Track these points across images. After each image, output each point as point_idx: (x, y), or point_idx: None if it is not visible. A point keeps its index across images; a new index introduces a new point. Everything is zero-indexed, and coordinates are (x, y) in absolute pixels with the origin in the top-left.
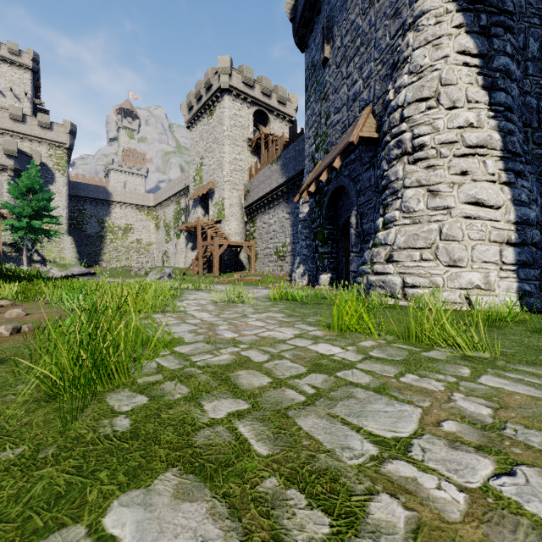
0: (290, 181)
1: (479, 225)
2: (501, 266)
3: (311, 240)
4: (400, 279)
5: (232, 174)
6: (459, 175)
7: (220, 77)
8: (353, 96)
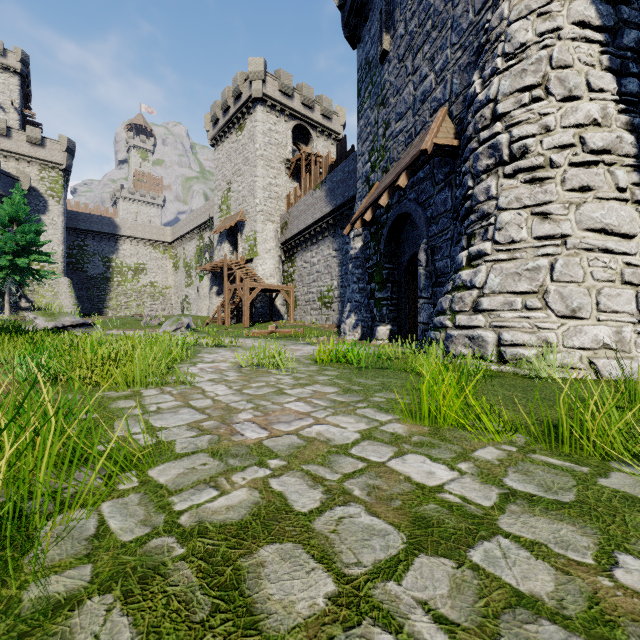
0: (338, 210)
1: (607, 261)
2: (639, 317)
3: (365, 283)
4: (493, 334)
5: (266, 203)
6: (577, 192)
7: (252, 83)
8: (422, 95)
